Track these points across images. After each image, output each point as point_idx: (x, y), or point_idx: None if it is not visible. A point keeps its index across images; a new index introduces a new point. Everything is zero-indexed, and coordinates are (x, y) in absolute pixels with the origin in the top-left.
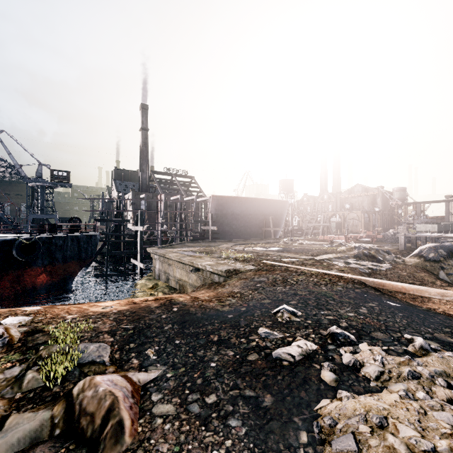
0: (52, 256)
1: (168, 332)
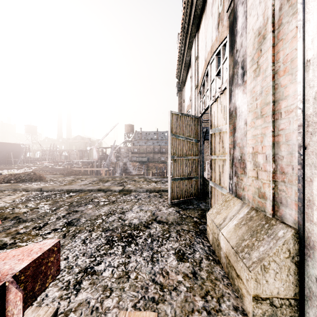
0: None
1: None
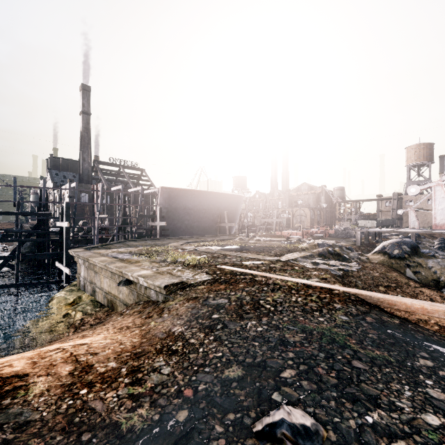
0: None
1: None
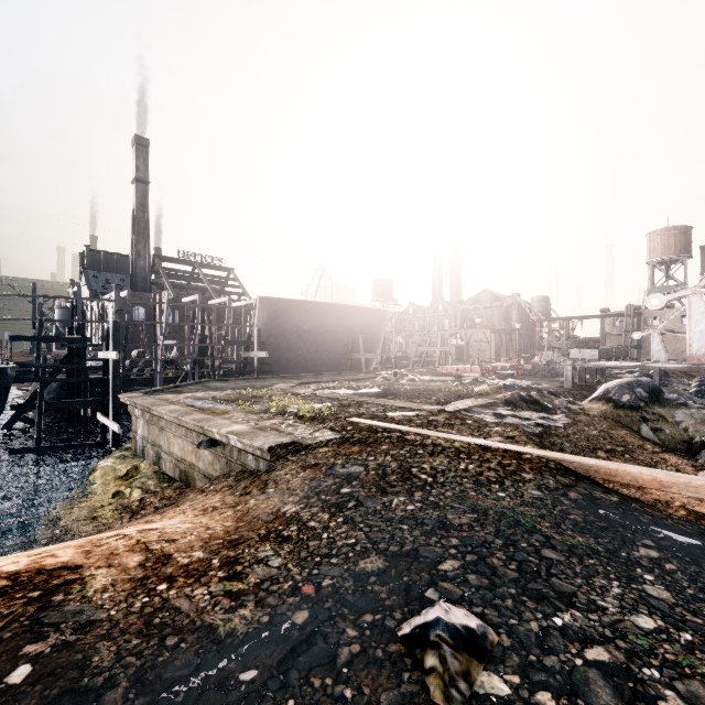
0: None
1: None
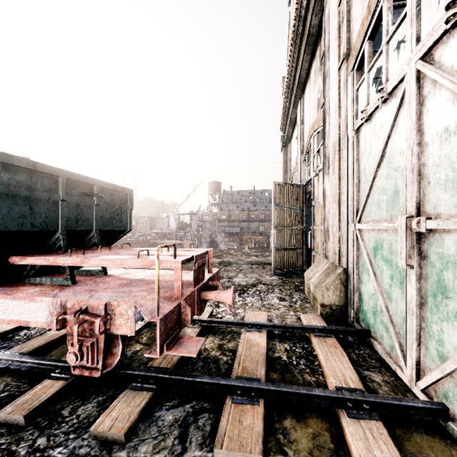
0: None
1: None
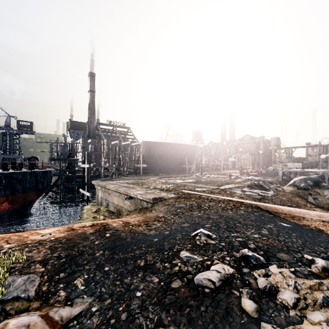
0: (13, 188)
1: (99, 258)
